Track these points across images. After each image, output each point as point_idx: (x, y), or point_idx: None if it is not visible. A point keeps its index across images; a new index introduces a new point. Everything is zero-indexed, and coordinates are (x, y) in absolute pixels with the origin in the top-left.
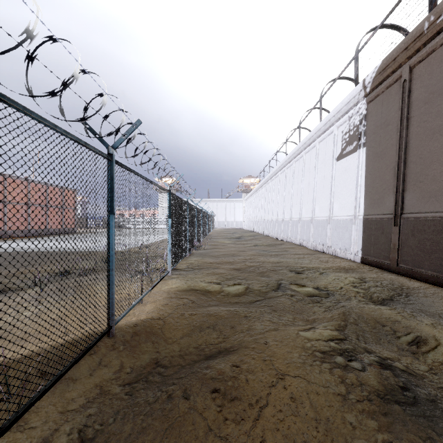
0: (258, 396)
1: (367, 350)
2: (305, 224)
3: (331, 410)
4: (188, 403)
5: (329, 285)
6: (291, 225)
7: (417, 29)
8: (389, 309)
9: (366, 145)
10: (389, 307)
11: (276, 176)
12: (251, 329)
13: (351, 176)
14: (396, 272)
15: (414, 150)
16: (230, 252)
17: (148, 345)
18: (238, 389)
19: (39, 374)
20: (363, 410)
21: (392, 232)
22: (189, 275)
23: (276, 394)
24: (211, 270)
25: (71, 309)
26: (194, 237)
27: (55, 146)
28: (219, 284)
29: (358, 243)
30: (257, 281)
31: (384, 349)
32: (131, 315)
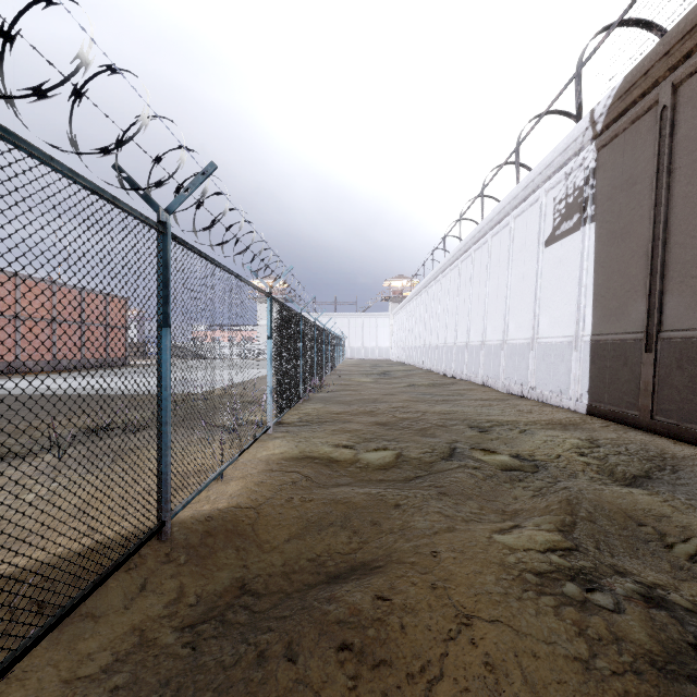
0: (424, 660)
1: (617, 570)
2: (492, 351)
3: (563, 691)
4: (294, 670)
5: (537, 451)
6: (468, 353)
7: (687, 19)
8: (647, 495)
9: (596, 219)
10: (646, 491)
11: (444, 274)
12: (408, 527)
13: (569, 271)
14: (650, 430)
15: (682, 224)
16: (370, 397)
17: (229, 555)
18: (387, 644)
19: (35, 607)
20: (625, 692)
21: (642, 363)
22: (302, 434)
23: (458, 655)
24: (339, 425)
25: (105, 488)
26: (312, 371)
27: (50, 196)
28: (351, 448)
29: (582, 382)
30: (416, 443)
31: (647, 568)
32: (202, 500)
